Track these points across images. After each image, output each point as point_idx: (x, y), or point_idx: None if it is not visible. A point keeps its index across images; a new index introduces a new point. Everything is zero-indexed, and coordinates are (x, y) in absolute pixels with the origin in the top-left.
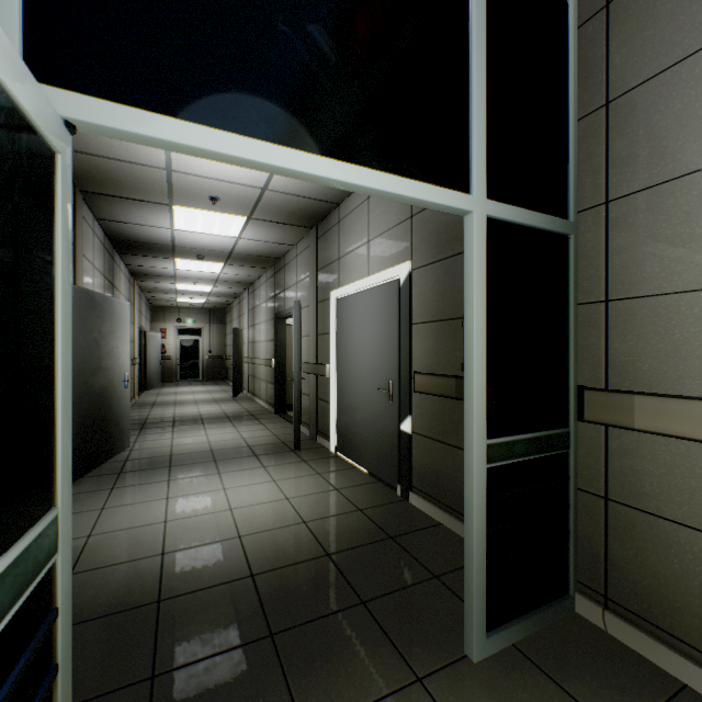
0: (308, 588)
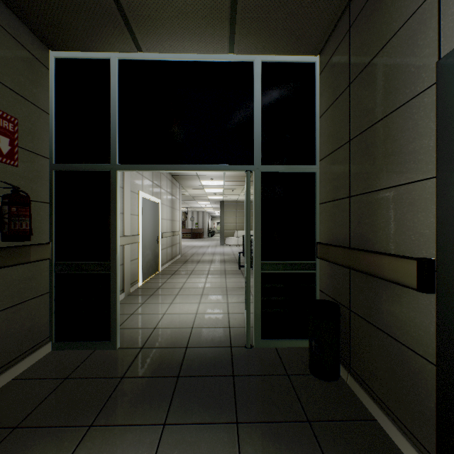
0: (139, 396)
